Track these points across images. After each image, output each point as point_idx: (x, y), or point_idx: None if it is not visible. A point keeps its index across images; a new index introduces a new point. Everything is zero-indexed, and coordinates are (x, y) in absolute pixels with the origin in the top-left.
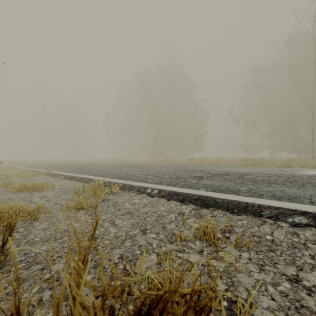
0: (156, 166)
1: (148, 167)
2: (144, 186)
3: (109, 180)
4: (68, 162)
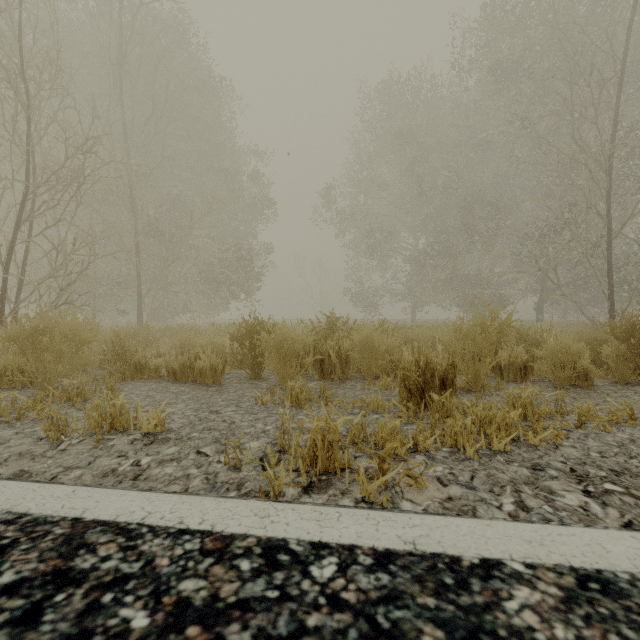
0: None
1: None
2: None
3: None
4: None
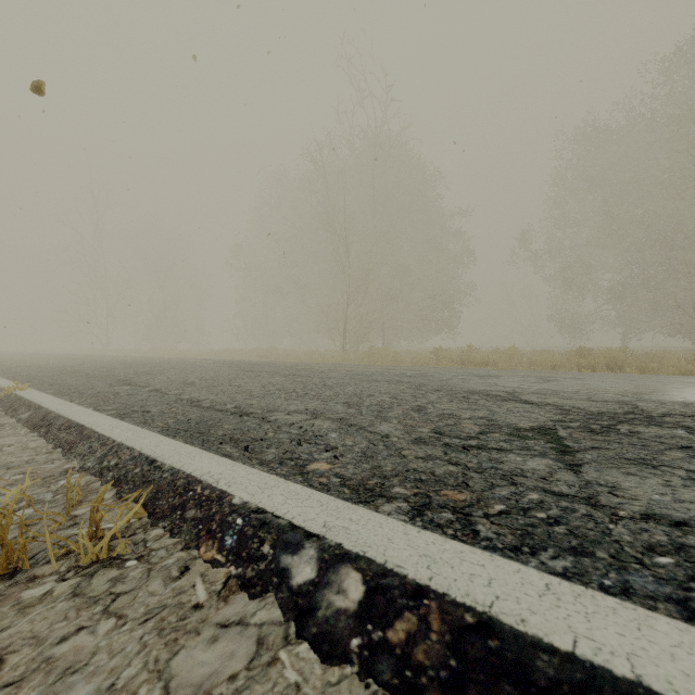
0: (350, 372)
1: (326, 375)
2: (282, 521)
3: (144, 447)
4: (124, 359)
